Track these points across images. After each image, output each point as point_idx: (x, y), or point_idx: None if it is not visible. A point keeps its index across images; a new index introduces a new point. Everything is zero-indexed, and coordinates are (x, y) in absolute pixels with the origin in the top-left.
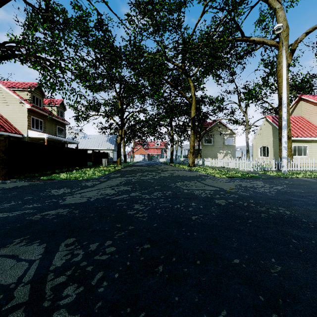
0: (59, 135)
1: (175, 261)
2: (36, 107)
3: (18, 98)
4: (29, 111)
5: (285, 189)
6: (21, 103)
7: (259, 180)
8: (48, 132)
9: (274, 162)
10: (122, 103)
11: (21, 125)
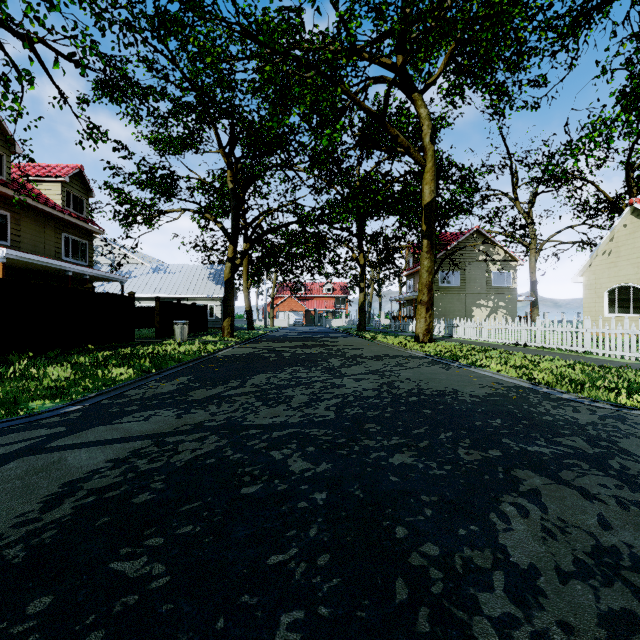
0: (71, 260)
1: None
2: None
3: None
4: None
5: None
6: None
7: None
8: (31, 248)
9: None
10: (234, 174)
11: None
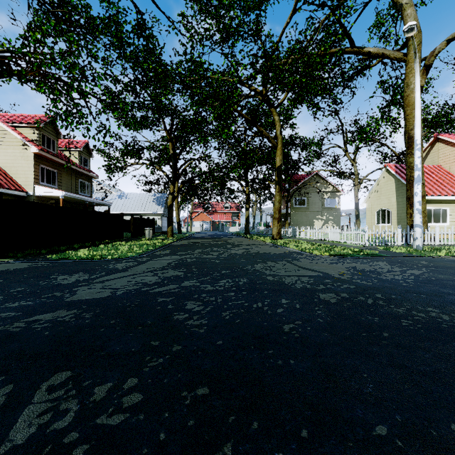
0: (82, 194)
1: (257, 430)
2: (48, 152)
3: (20, 138)
4: (37, 157)
5: (426, 275)
6: (25, 146)
7: (381, 259)
8: (66, 188)
9: (401, 232)
10: (174, 146)
11: (25, 178)
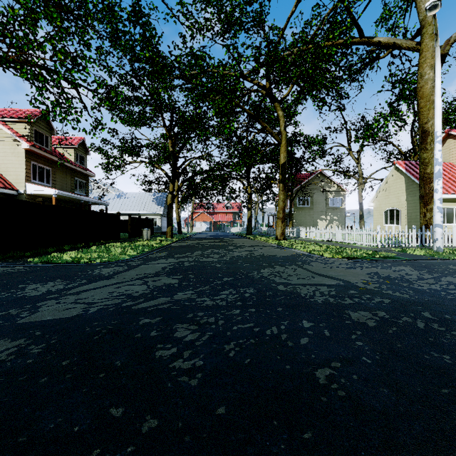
0: (78, 193)
1: None
2: (40, 148)
3: (10, 134)
4: (29, 153)
5: None
6: (15, 141)
7: (402, 263)
8: (60, 187)
9: (415, 233)
10: (173, 143)
11: (15, 175)
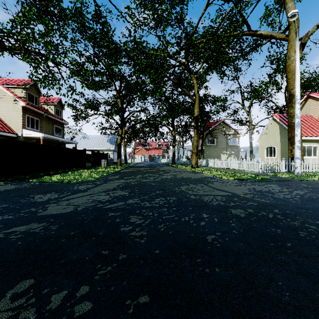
0: (57, 135)
1: None
2: (32, 105)
3: (12, 96)
4: (24, 109)
5: (308, 194)
6: (15, 101)
7: (272, 182)
8: (45, 132)
9: (284, 163)
10: (122, 101)
11: (15, 124)
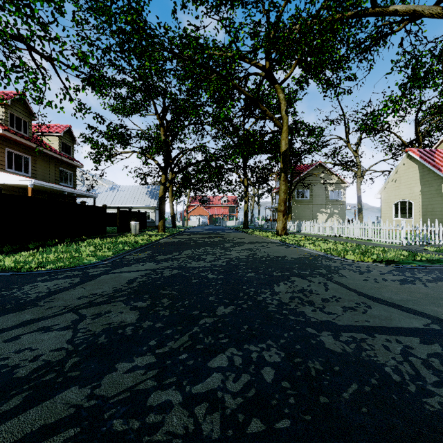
0: (64, 184)
1: None
2: (15, 133)
3: None
4: (2, 139)
5: None
6: None
7: None
8: (42, 177)
9: None
10: (165, 130)
11: None
